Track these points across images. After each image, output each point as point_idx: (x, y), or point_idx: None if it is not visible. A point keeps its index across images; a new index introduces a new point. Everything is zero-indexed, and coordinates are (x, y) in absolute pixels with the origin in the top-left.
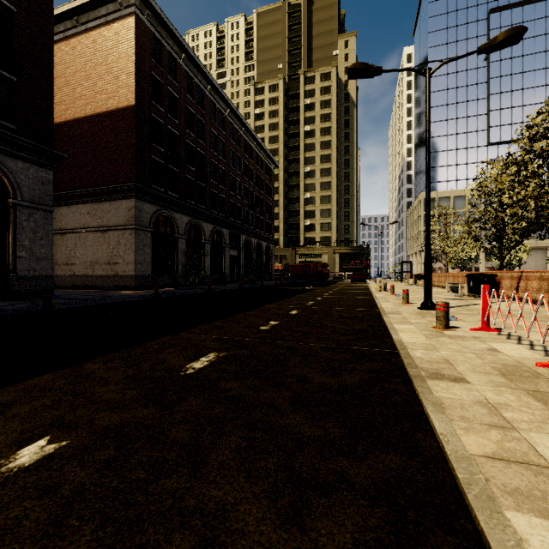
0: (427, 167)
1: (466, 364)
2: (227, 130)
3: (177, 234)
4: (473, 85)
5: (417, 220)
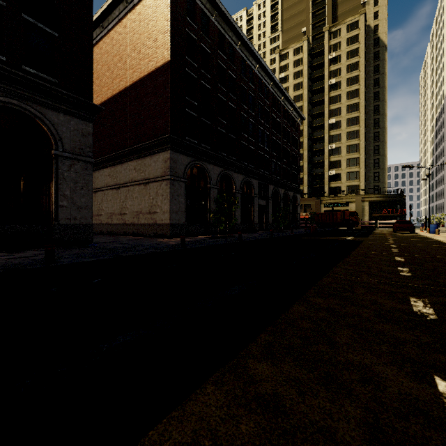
0: None
1: None
2: (256, 85)
3: (210, 184)
4: None
5: None
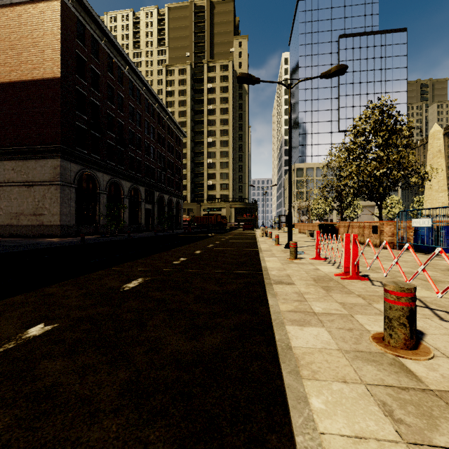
0: (289, 151)
1: (298, 277)
2: (143, 104)
3: (99, 190)
4: (329, 87)
5: None
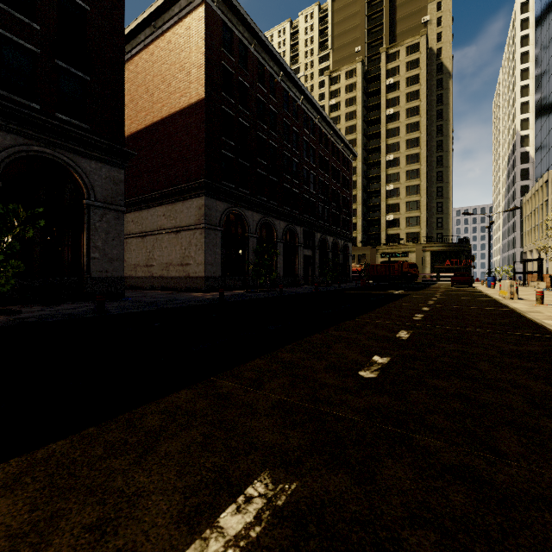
0: None
1: None
2: (301, 120)
3: (248, 233)
4: None
5: (540, 207)
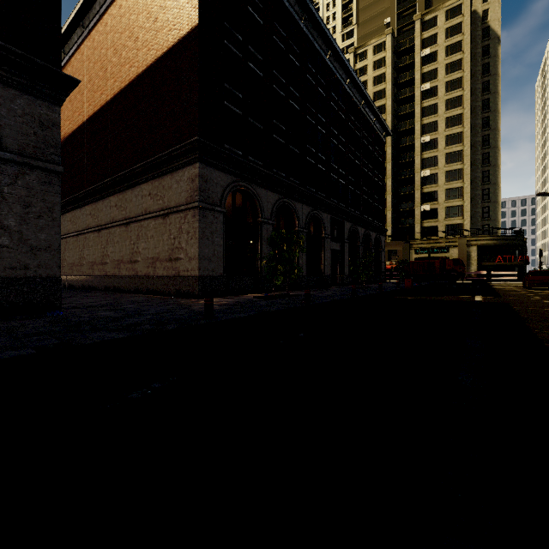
0: None
1: None
2: (328, 81)
3: (261, 218)
4: None
5: None
